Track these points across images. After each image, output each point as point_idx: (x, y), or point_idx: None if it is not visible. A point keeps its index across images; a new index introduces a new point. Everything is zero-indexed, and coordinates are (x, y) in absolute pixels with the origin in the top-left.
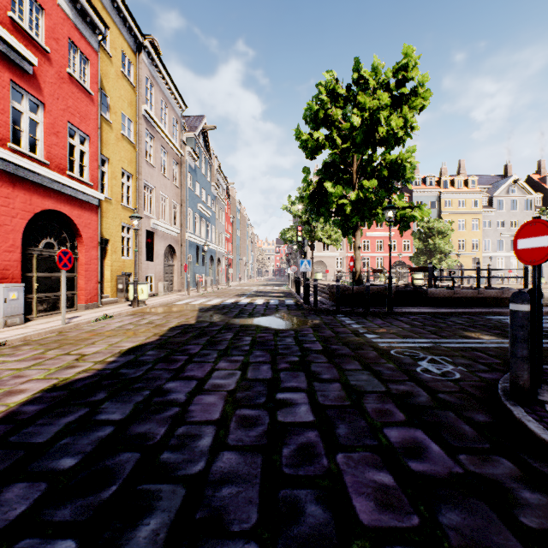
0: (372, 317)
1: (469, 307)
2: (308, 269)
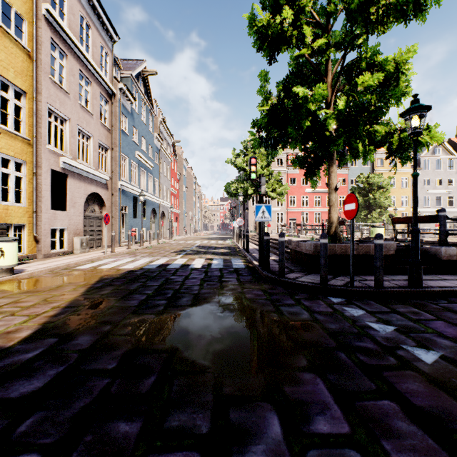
0: (401, 304)
1: None
2: (267, 218)
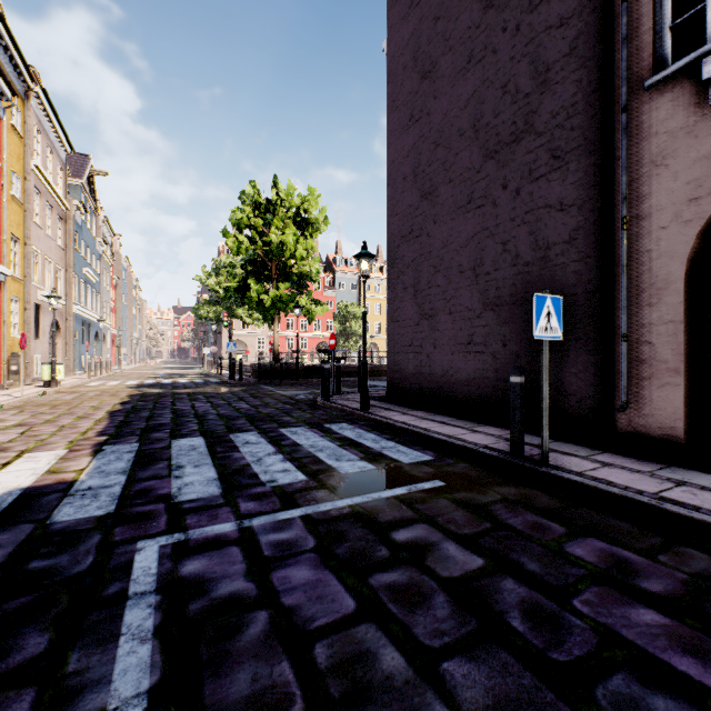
0: (285, 385)
1: (352, 378)
2: (234, 350)
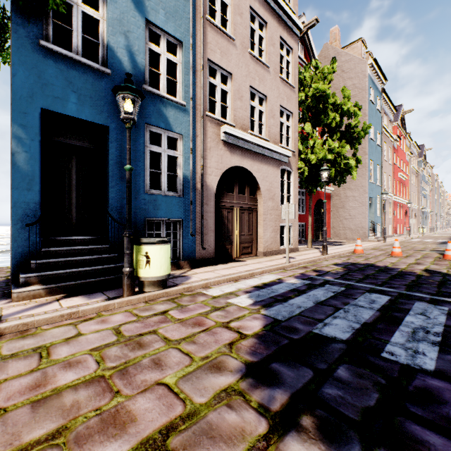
0: None
1: None
2: None
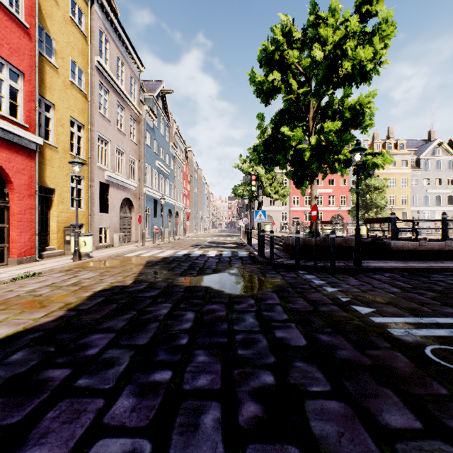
0: (341, 274)
1: (439, 261)
2: (263, 219)
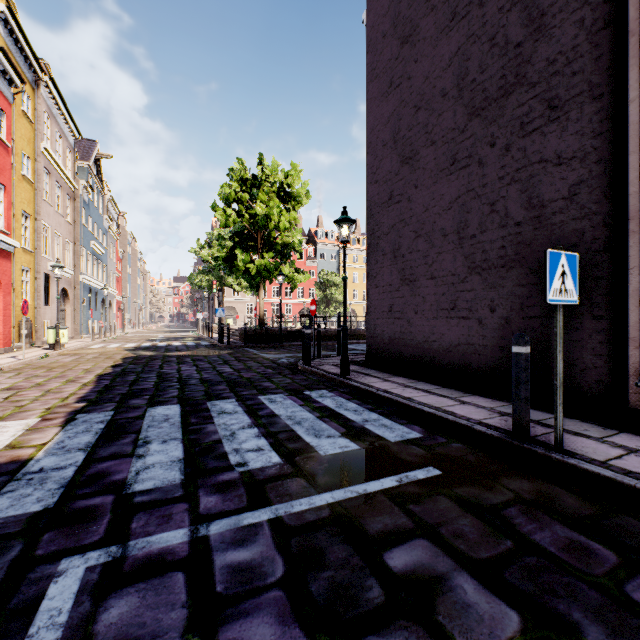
0: (269, 348)
1: (332, 341)
2: (223, 315)
